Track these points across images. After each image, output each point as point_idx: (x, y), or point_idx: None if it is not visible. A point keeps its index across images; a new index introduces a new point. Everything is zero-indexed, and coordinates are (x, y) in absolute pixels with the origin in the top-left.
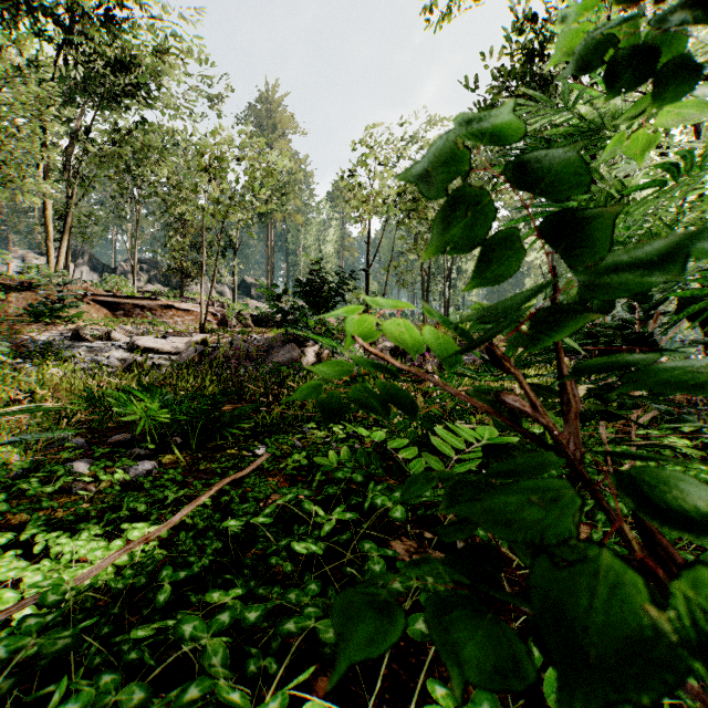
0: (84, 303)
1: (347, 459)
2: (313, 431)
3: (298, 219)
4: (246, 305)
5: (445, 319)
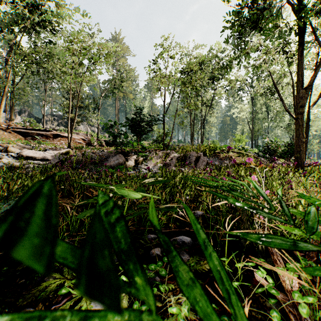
0: (7, 132)
1: None
2: None
3: (130, 96)
4: (104, 137)
5: None
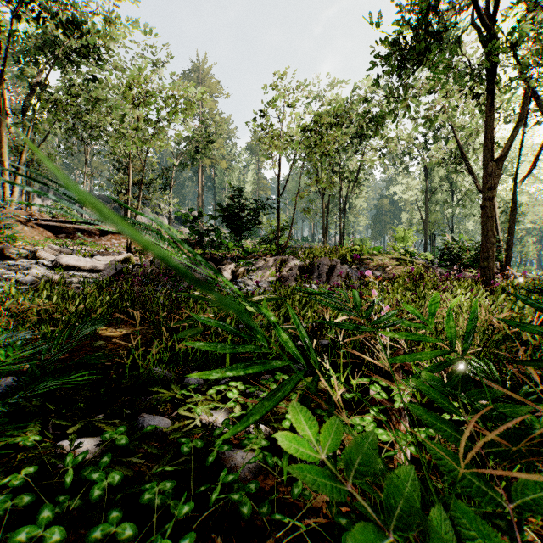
0: (28, 226)
1: None
2: (195, 397)
3: (223, 164)
4: (180, 232)
5: None
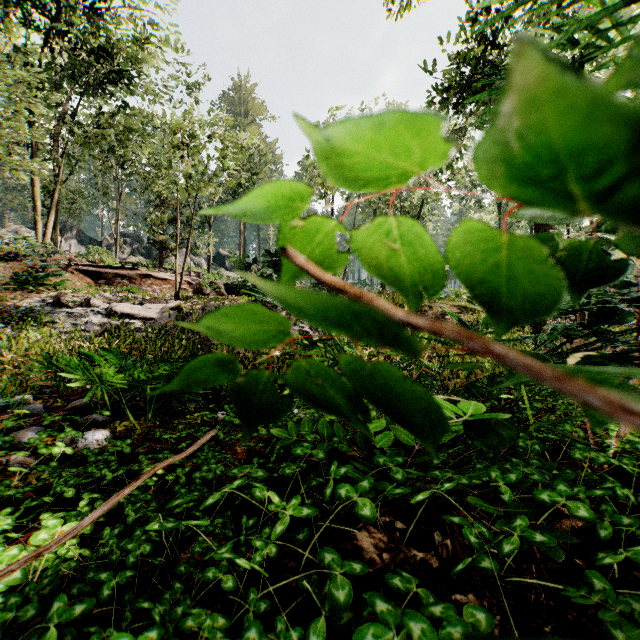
0: (68, 272)
1: (308, 431)
2: None
3: None
4: (220, 275)
5: (593, 139)
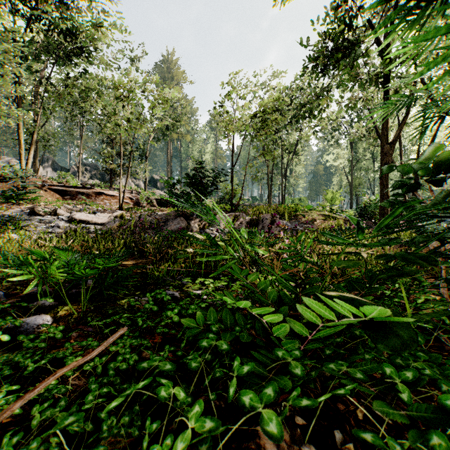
0: (43, 190)
1: (213, 320)
2: (189, 284)
3: (187, 138)
4: (153, 193)
5: None
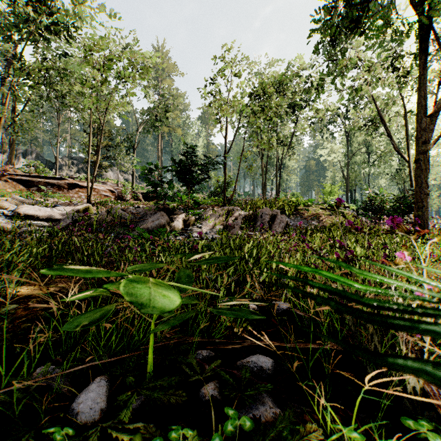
0: (2, 180)
1: None
2: None
3: (178, 131)
4: (142, 187)
5: None
